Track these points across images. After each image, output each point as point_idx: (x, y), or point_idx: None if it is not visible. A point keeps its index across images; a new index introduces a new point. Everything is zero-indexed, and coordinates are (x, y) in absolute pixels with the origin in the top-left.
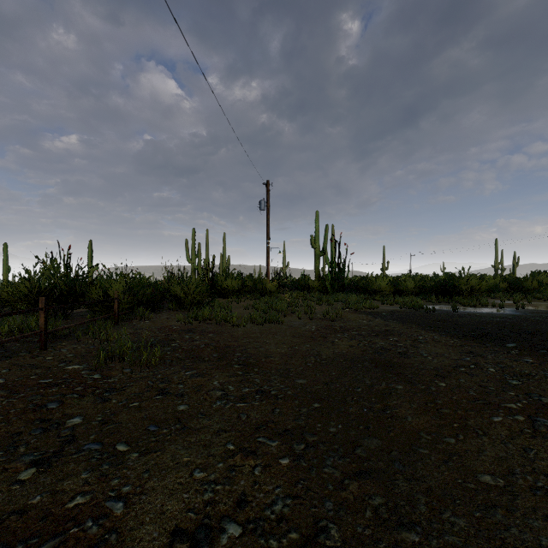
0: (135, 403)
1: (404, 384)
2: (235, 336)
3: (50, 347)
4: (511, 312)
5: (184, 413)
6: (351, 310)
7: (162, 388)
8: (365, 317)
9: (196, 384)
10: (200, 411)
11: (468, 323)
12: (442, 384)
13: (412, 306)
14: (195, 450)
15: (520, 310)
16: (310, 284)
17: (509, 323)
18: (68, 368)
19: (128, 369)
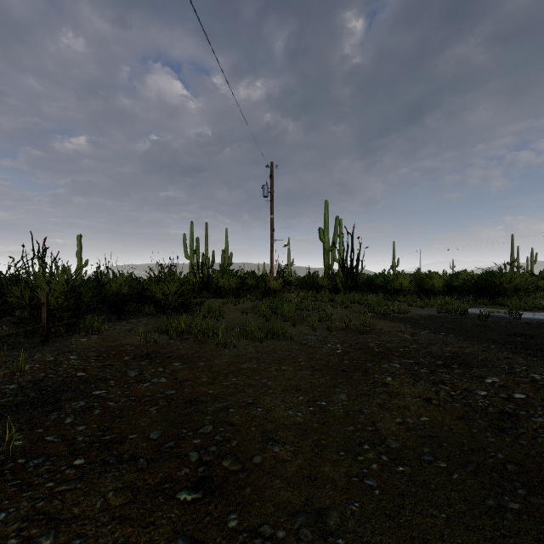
0: None
1: None
2: (215, 367)
3: None
4: None
5: None
6: (377, 315)
7: None
8: (402, 326)
9: None
10: None
11: None
12: None
13: (452, 310)
14: None
15: None
16: (319, 282)
17: None
18: None
19: None
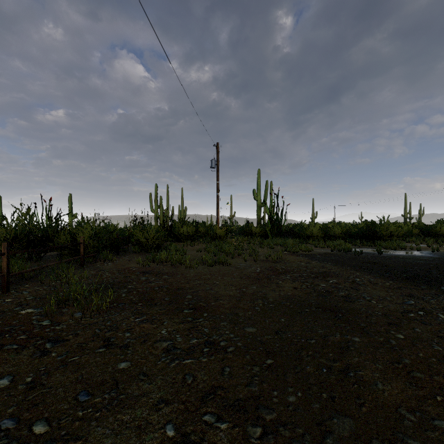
0: (75, 358)
1: (360, 335)
2: (187, 277)
3: (13, 289)
4: (429, 255)
5: (124, 372)
6: (289, 252)
7: (108, 337)
8: (302, 259)
9: (143, 332)
10: (143, 370)
11: (396, 265)
12: (400, 336)
13: (341, 249)
14: (125, 438)
15: (435, 253)
16: (253, 230)
17: (433, 265)
18: (21, 313)
19: (79, 314)
